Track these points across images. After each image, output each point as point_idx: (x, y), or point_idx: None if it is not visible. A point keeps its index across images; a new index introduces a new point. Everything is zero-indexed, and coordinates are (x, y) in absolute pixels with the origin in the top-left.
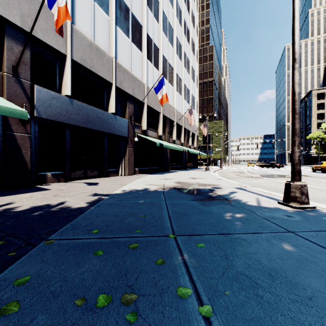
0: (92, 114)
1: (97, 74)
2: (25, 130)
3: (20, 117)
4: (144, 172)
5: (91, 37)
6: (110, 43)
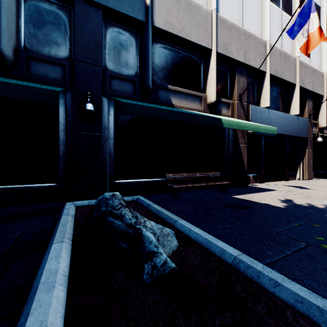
0: (281, 119)
1: (284, 79)
2: (244, 141)
3: (273, 133)
4: (318, 177)
5: (279, 46)
6: (293, 44)
